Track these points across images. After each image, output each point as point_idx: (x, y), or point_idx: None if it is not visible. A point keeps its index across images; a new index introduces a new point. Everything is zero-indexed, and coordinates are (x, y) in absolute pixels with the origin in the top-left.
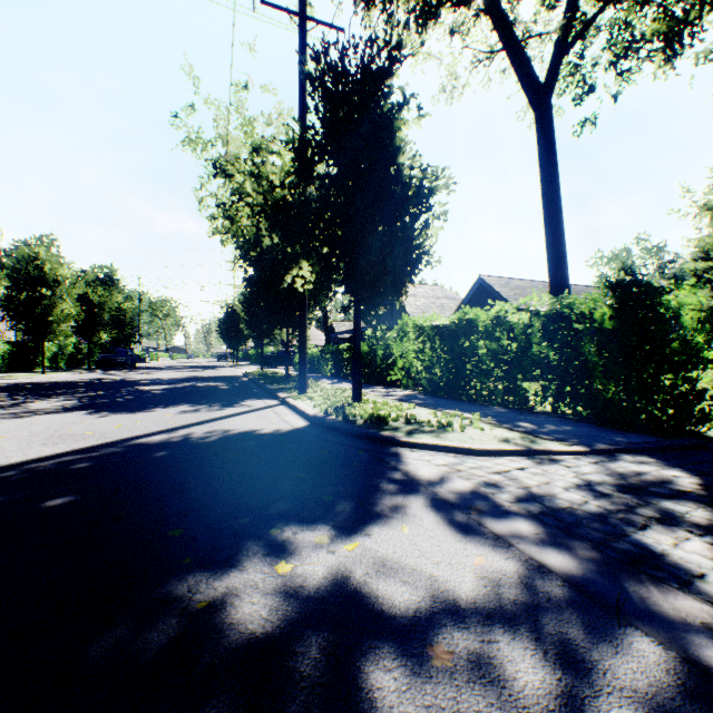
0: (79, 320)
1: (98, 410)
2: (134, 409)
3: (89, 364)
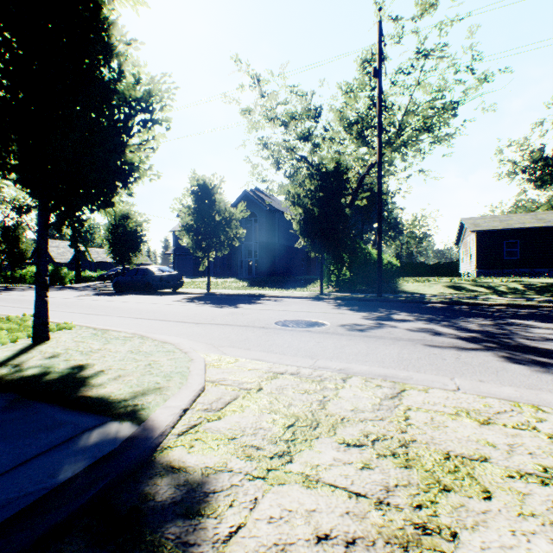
0: None
1: None
2: None
3: None
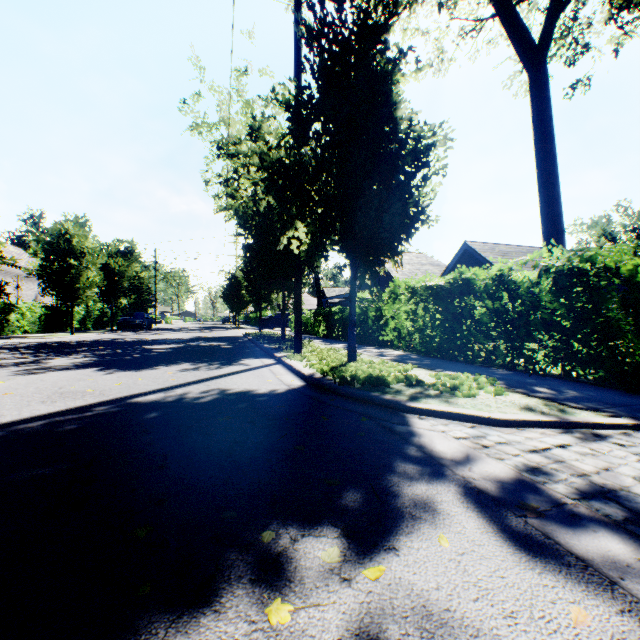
0: (103, 287)
1: (106, 367)
2: (139, 366)
3: (112, 326)
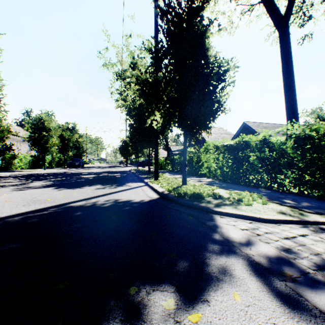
0: (60, 146)
1: (59, 187)
2: (75, 186)
3: (64, 165)
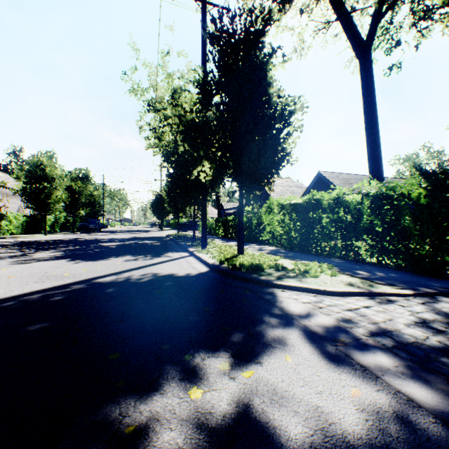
0: (67, 202)
1: (74, 259)
2: (96, 258)
3: (73, 229)
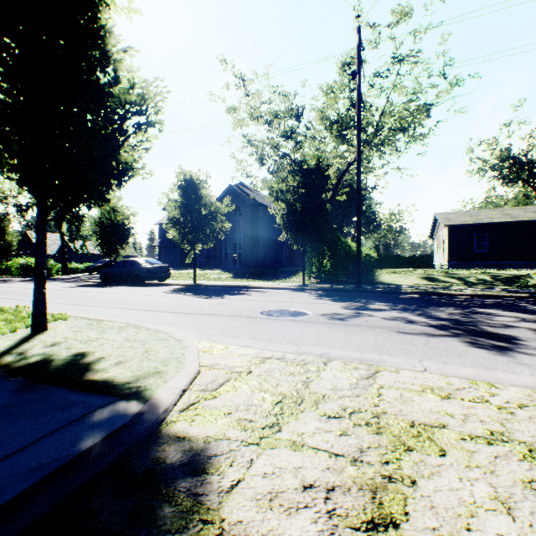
0: None
1: None
2: None
3: None
